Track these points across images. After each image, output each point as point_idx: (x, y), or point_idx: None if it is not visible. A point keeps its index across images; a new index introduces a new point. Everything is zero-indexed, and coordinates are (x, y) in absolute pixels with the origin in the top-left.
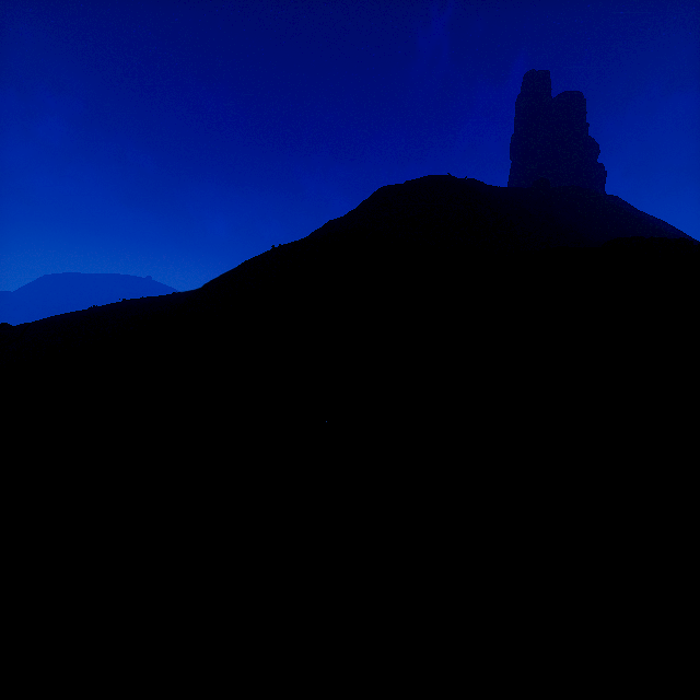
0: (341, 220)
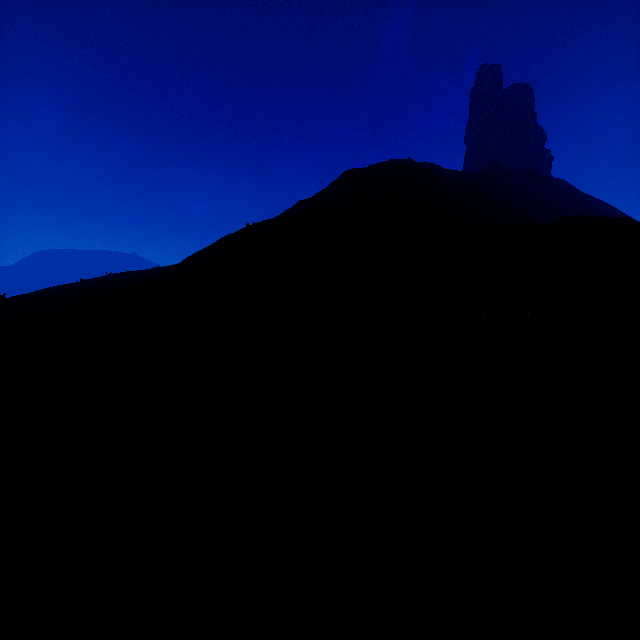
0: (310, 200)
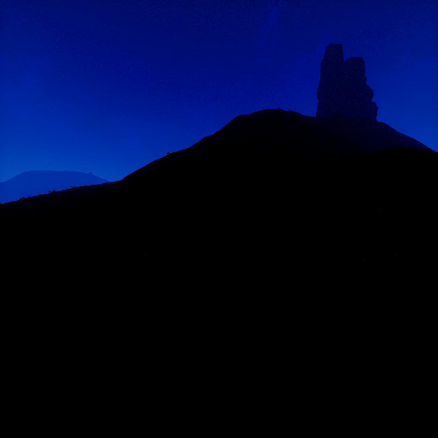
0: (212, 137)
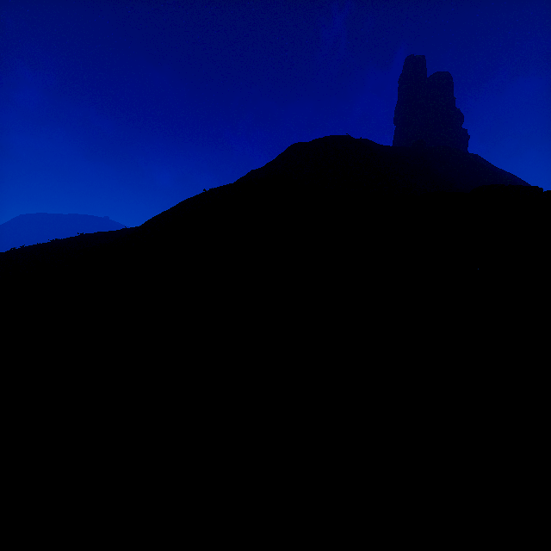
0: (261, 170)
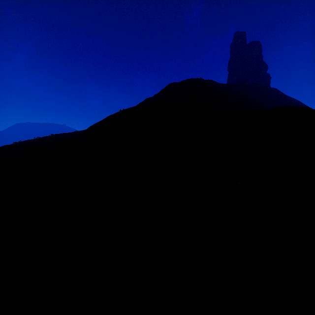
0: (151, 98)
